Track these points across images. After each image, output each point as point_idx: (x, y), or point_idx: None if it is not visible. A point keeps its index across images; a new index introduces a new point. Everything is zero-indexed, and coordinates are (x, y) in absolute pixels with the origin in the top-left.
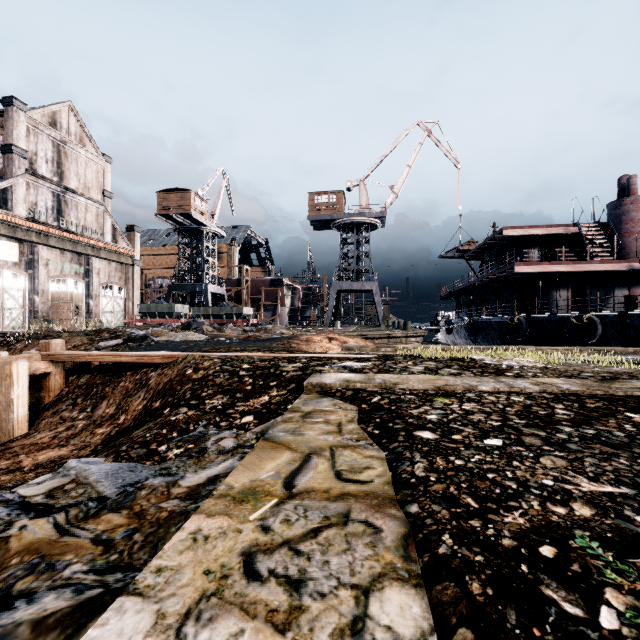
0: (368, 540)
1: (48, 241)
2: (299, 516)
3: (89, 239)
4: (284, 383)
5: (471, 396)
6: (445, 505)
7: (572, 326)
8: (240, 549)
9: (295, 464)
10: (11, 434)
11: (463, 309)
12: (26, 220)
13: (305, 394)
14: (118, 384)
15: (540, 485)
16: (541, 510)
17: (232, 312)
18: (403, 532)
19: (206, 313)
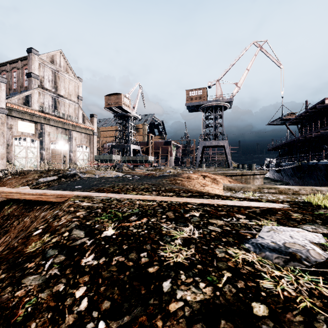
0: None
1: (49, 122)
2: None
3: (70, 121)
4: None
5: None
6: None
7: None
8: None
9: None
10: None
11: (290, 156)
12: (38, 111)
13: None
14: (24, 218)
15: None
16: None
17: (142, 159)
18: None
19: (128, 160)
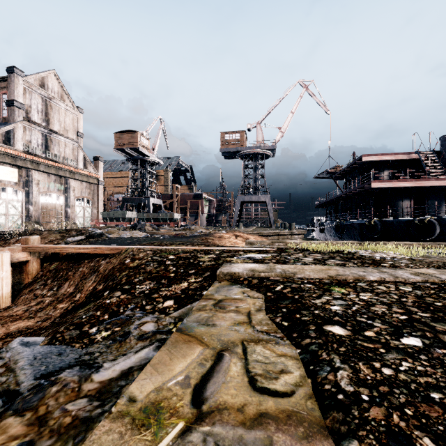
0: None
1: (39, 167)
2: None
3: (67, 166)
4: (200, 271)
5: (363, 285)
6: None
7: (416, 227)
8: None
9: (206, 365)
10: None
11: (332, 214)
12: (23, 153)
13: (217, 282)
14: (78, 269)
15: None
16: None
17: (166, 217)
18: None
19: (148, 218)
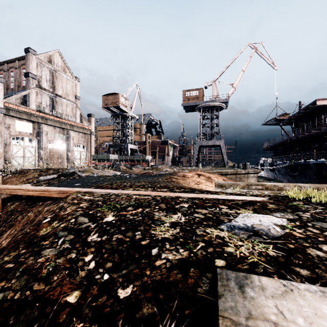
0: None
1: (47, 122)
2: None
3: (68, 121)
4: (146, 304)
5: None
6: None
7: None
8: None
9: None
10: None
11: (283, 155)
12: (36, 111)
13: None
14: (27, 213)
15: None
16: None
17: (140, 158)
18: None
19: (126, 159)
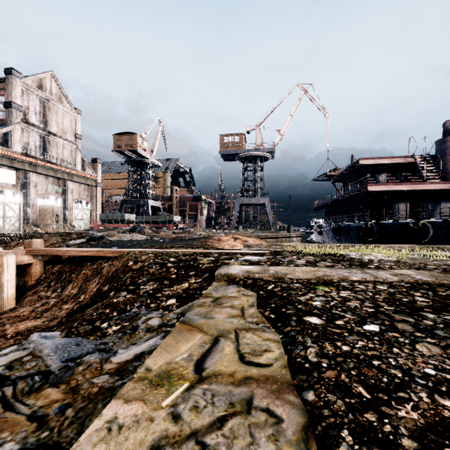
0: (270, 432)
1: (36, 169)
2: (207, 402)
3: (65, 168)
4: (200, 273)
5: (345, 285)
6: (339, 394)
7: (410, 229)
8: (150, 442)
9: (205, 346)
10: (2, 308)
11: (330, 217)
12: (21, 155)
13: (216, 282)
14: (81, 272)
15: (423, 374)
16: (431, 403)
17: (165, 219)
18: (302, 422)
19: (147, 220)
